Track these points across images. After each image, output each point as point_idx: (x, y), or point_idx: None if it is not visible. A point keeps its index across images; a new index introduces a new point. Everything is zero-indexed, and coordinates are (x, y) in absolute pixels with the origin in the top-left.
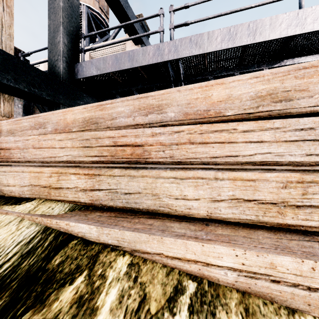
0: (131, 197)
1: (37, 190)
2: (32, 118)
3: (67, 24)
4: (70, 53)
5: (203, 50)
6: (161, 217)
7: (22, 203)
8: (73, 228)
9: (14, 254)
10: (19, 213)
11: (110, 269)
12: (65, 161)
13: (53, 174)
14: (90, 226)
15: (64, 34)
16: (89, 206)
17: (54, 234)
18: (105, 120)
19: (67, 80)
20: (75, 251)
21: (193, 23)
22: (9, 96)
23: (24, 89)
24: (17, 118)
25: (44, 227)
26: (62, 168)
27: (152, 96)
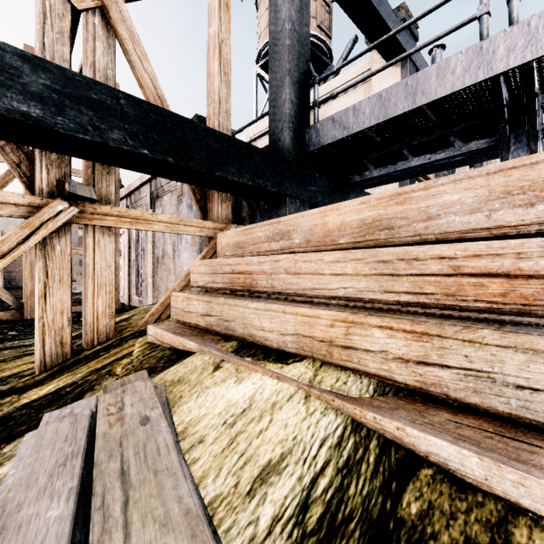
0: (539, 399)
1: (307, 343)
2: (270, 225)
3: (295, 69)
4: (298, 114)
5: None
6: None
7: (288, 361)
8: (415, 440)
9: (326, 463)
10: (298, 382)
11: None
12: (341, 297)
13: (337, 323)
14: (462, 450)
15: (290, 87)
16: (413, 391)
17: (376, 441)
18: (411, 221)
19: (294, 157)
20: (441, 496)
21: None
22: (226, 195)
23: (248, 183)
24: (247, 227)
25: (351, 420)
26: (352, 314)
27: None
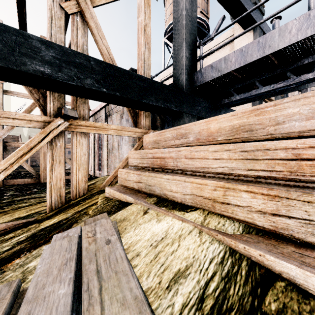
0: None
1: (199, 200)
2: (174, 130)
3: (188, 38)
4: (190, 64)
5: None
6: None
7: (188, 210)
8: (272, 263)
9: (214, 273)
10: (194, 223)
11: None
12: (220, 172)
13: (218, 188)
14: (305, 272)
15: (185, 49)
16: (269, 232)
17: (246, 262)
18: (265, 126)
19: (188, 90)
20: (291, 300)
21: None
22: (148, 113)
23: (161, 106)
24: (161, 131)
25: (228, 248)
26: (228, 183)
27: None
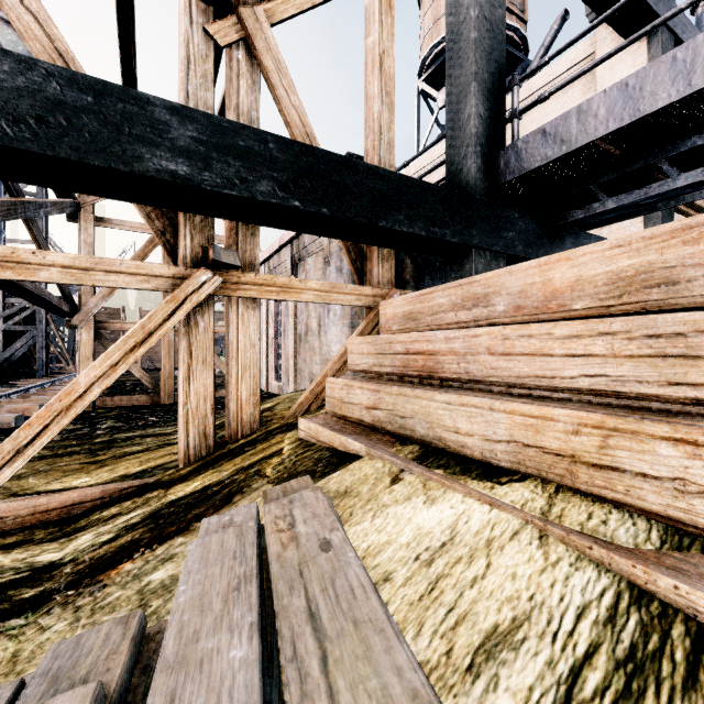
0: None
1: (531, 456)
2: (456, 287)
3: (483, 71)
4: (488, 132)
5: None
6: None
7: (501, 480)
8: None
9: (593, 647)
10: (523, 513)
11: None
12: (584, 389)
13: (585, 429)
14: None
15: (477, 97)
16: None
17: (683, 626)
18: None
19: (482, 193)
20: None
21: None
22: (388, 251)
23: (420, 234)
24: (422, 291)
25: (626, 584)
26: (613, 416)
27: None
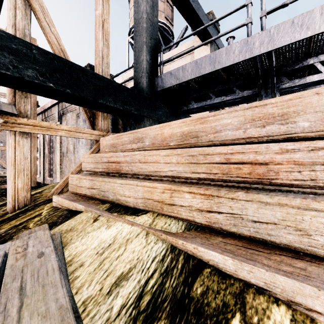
0: (263, 227)
1: (150, 203)
2: (131, 133)
3: (149, 42)
4: (151, 68)
5: (312, 31)
6: (309, 258)
7: (139, 214)
8: (202, 254)
9: (154, 271)
10: (142, 226)
11: (268, 320)
12: (170, 176)
13: (166, 191)
14: (224, 257)
15: (146, 52)
16: (205, 227)
17: (183, 256)
18: (207, 133)
19: (148, 94)
20: (213, 282)
21: (294, 1)
22: (107, 114)
23: (120, 108)
24: (118, 134)
25: (170, 245)
26: (174, 185)
27: (271, 104)
